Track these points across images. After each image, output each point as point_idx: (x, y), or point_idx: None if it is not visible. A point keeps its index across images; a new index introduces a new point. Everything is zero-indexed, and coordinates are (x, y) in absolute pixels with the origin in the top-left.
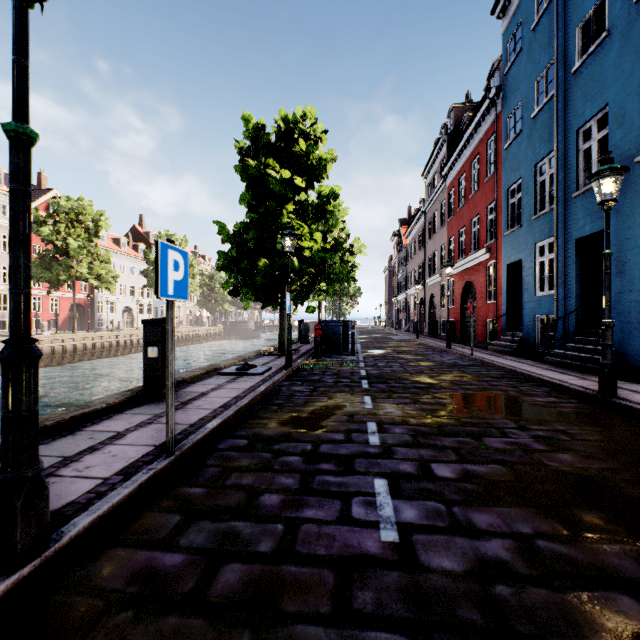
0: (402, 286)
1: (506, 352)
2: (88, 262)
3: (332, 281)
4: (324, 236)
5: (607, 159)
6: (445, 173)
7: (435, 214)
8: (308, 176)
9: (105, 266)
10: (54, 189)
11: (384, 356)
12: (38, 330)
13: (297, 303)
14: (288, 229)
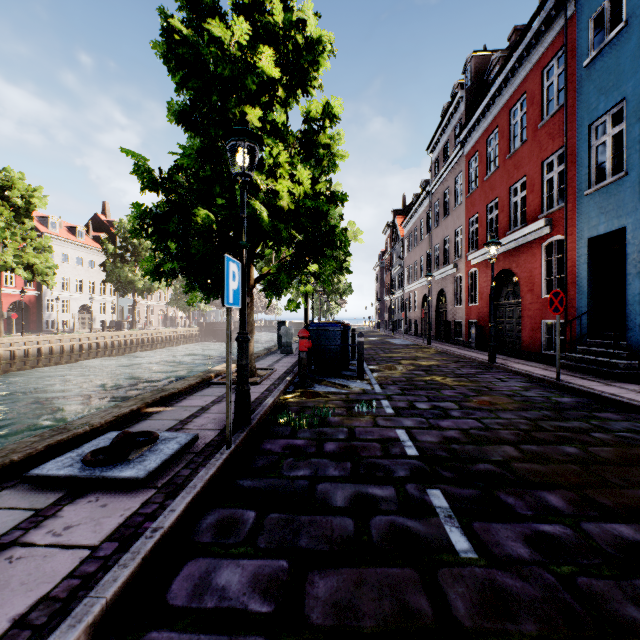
0: (397, 283)
1: (604, 373)
2: (16, 248)
3: (328, 259)
4: (315, 181)
5: None
6: (464, 136)
7: (445, 193)
8: (287, 71)
9: (43, 255)
10: None
11: (411, 380)
12: None
13: (270, 295)
14: (240, 125)
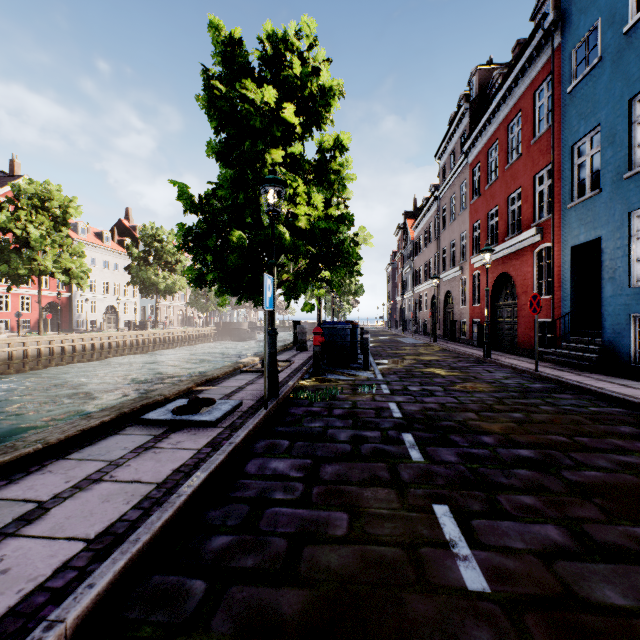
0: (408, 283)
1: (580, 366)
2: (55, 254)
3: (338, 267)
4: (327, 203)
5: None
6: (468, 146)
7: (452, 198)
8: (304, 114)
9: (77, 260)
10: (25, 175)
11: (409, 371)
12: (5, 331)
13: (289, 298)
14: (271, 174)
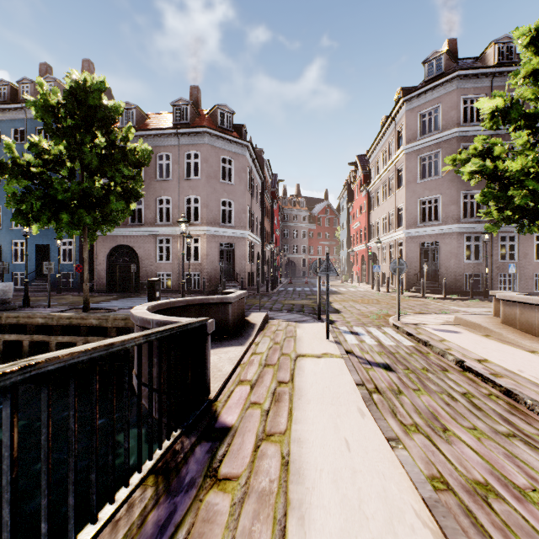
0: None
1: None
2: None
3: None
4: None
5: None
6: None
7: None
8: None
9: None
10: None
11: None
12: None
13: None
14: None
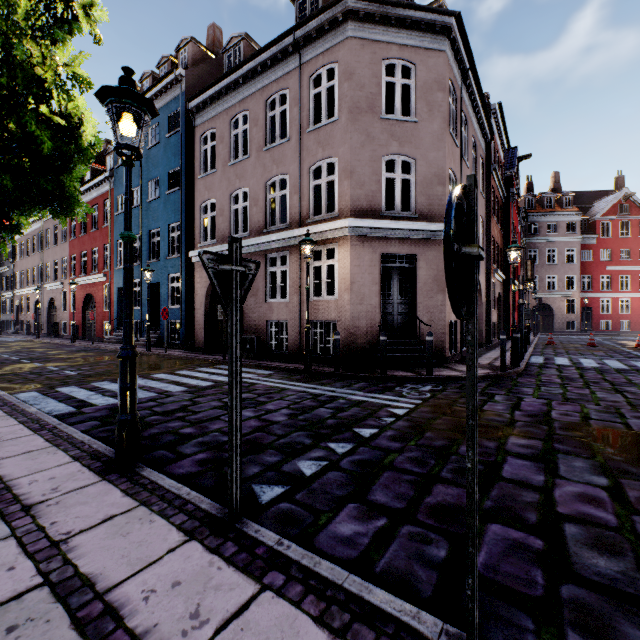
0: (6, 284)
1: (116, 342)
2: None
3: None
4: None
5: (148, 265)
6: None
7: (56, 227)
8: None
9: None
10: None
11: (19, 351)
12: None
13: None
14: None
